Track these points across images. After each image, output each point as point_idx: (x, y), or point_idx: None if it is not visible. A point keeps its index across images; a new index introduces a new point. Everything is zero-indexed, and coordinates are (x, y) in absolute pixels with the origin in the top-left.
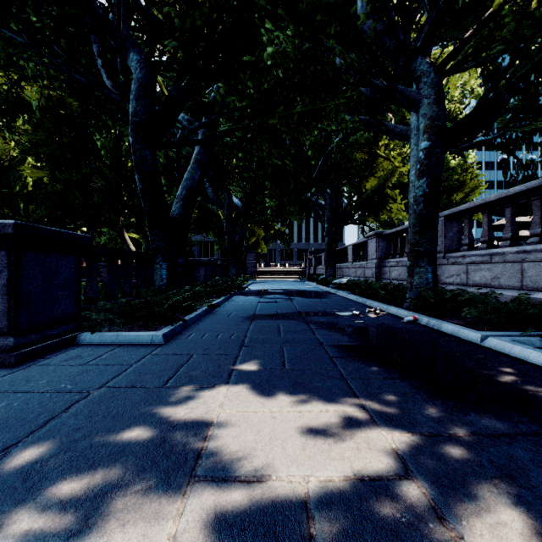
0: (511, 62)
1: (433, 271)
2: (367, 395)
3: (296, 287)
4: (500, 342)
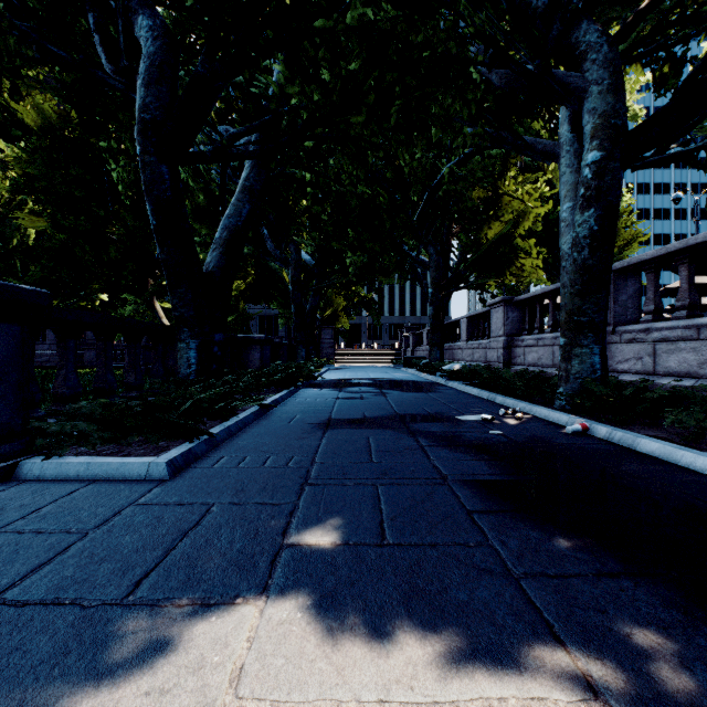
0: None
1: (601, 352)
2: (583, 637)
3: (390, 375)
4: None
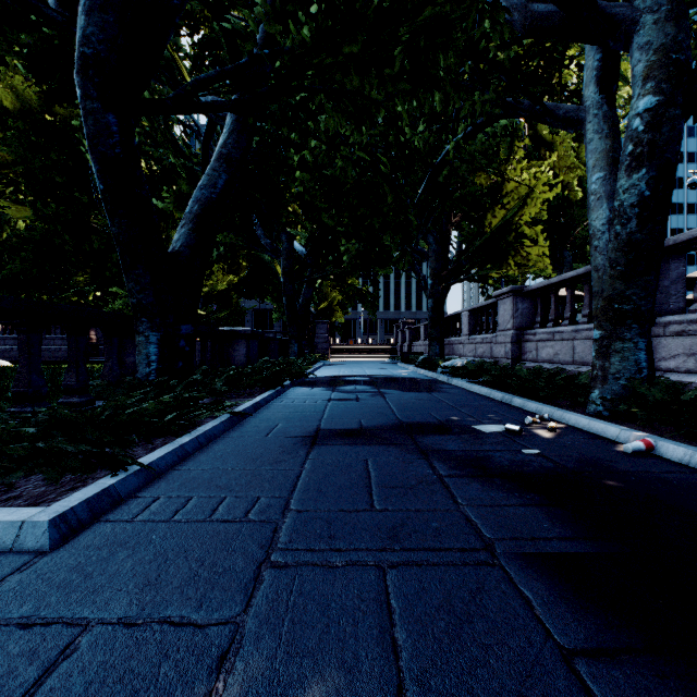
0: None
1: (647, 347)
2: None
3: (387, 372)
4: None
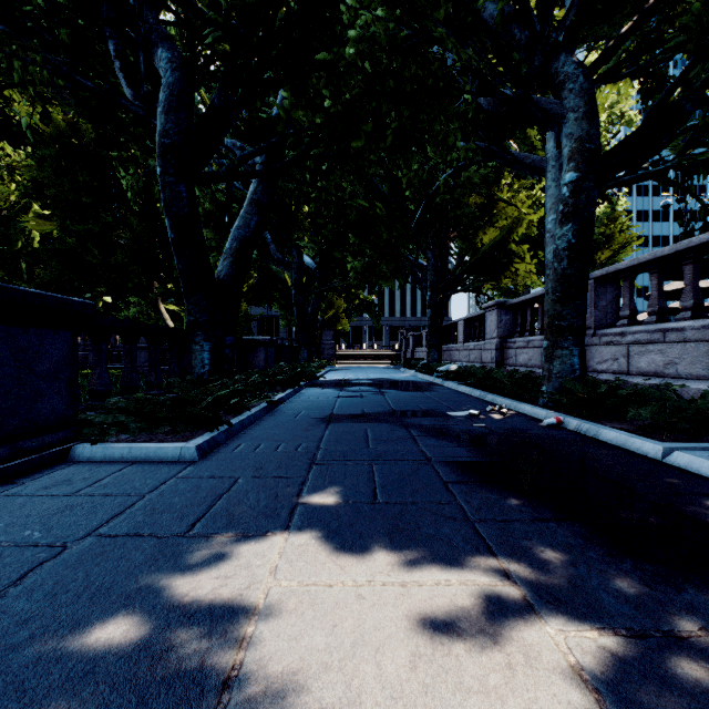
0: (693, 58)
1: (580, 354)
2: (510, 552)
3: (389, 376)
4: (695, 459)
